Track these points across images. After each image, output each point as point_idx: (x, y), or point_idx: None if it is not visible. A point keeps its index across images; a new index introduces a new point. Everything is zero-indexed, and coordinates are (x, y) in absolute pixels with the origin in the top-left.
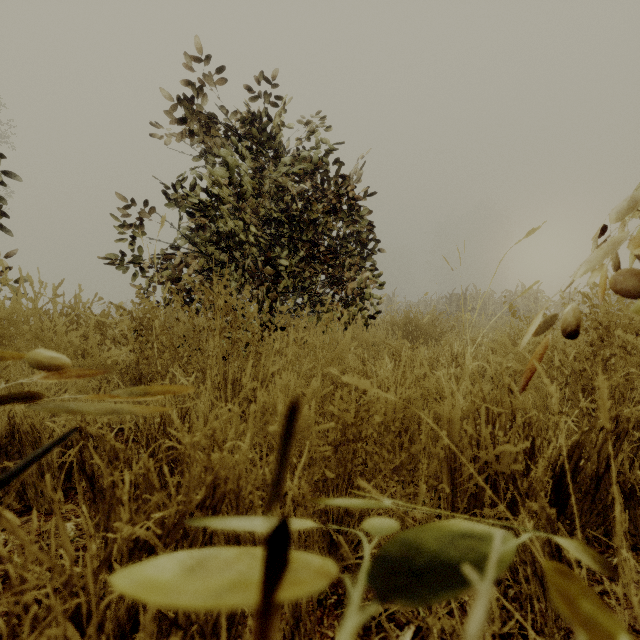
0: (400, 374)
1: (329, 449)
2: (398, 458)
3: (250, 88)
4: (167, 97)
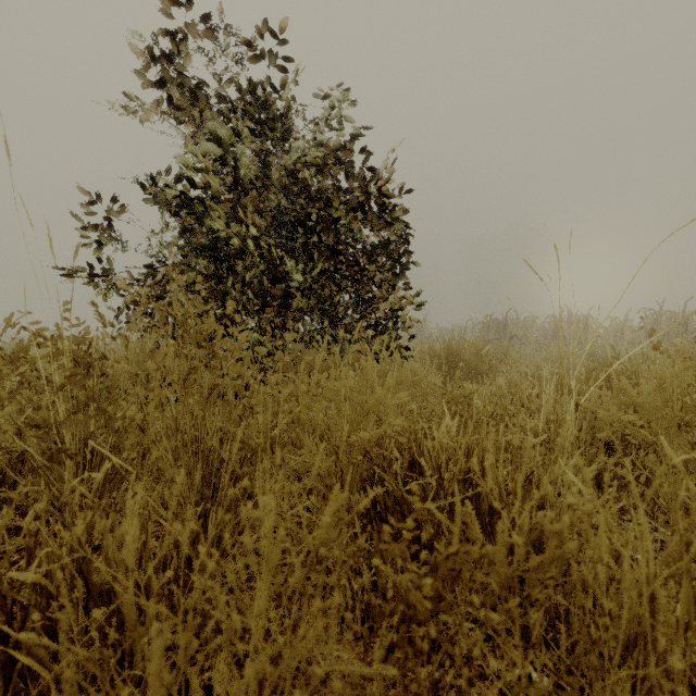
0: (521, 480)
1: (374, 688)
2: (521, 667)
3: (251, 43)
4: (136, 48)
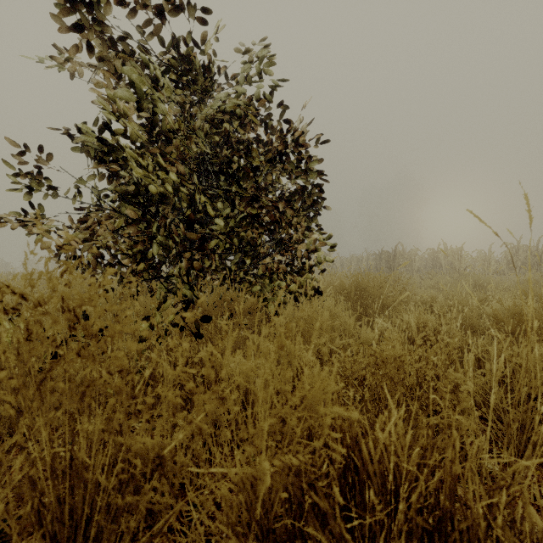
0: None
1: None
2: None
3: None
4: None
